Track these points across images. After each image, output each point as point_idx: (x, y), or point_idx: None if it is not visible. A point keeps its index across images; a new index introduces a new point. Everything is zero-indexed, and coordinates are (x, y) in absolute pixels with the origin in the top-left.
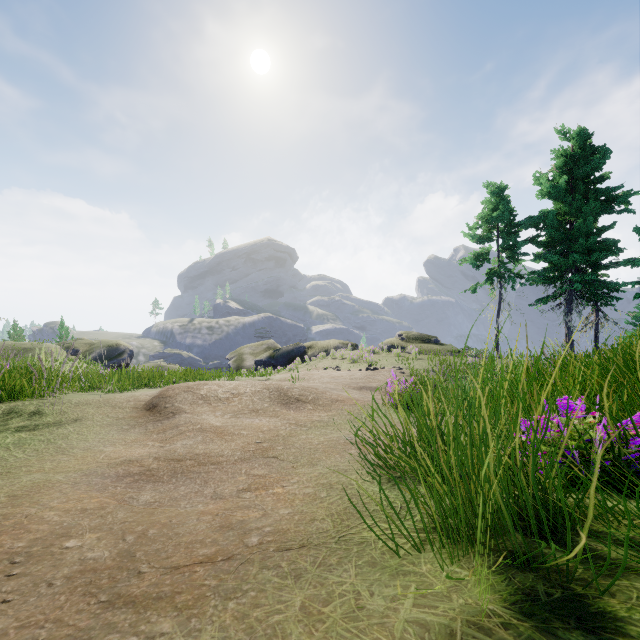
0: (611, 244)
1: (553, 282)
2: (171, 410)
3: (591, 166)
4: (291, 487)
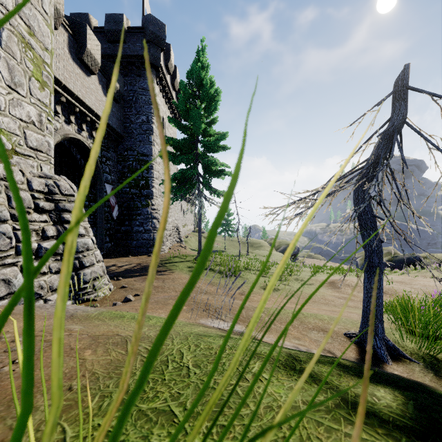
0: None
1: None
2: (337, 287)
3: None
4: None
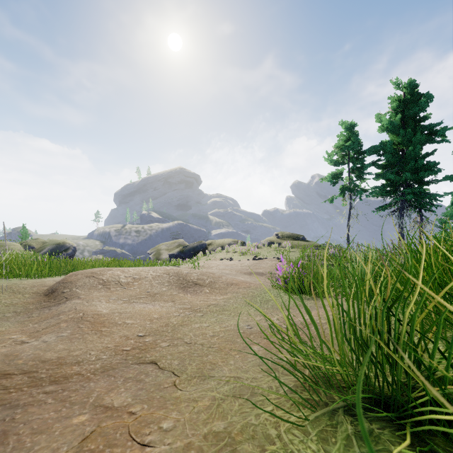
0: (433, 165)
1: (390, 194)
2: (66, 295)
3: (418, 108)
4: (158, 448)
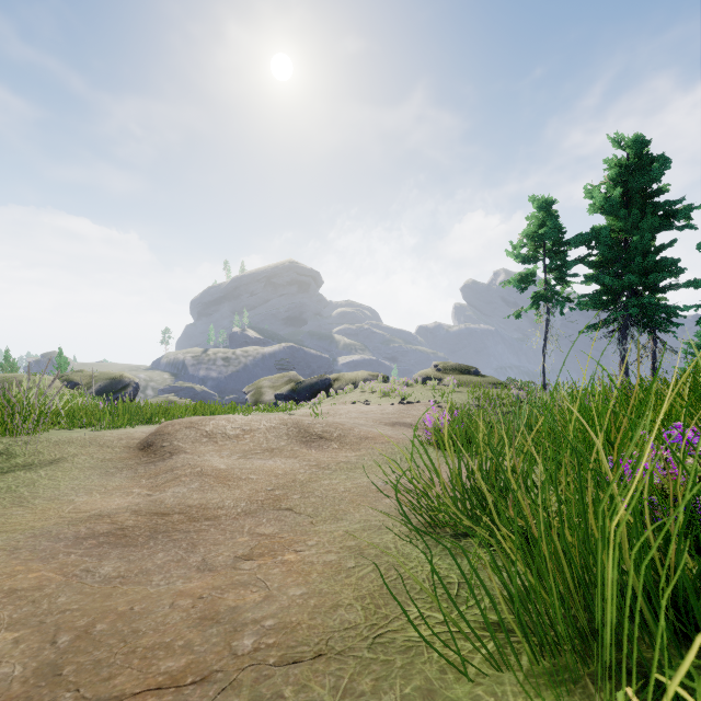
0: (671, 264)
1: (606, 306)
2: (168, 450)
3: (648, 177)
4: (307, 552)
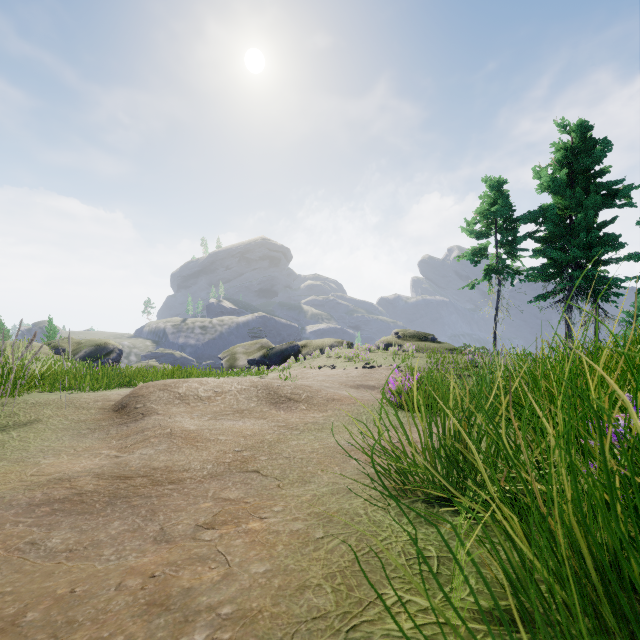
0: (612, 239)
1: (553, 278)
2: (141, 411)
3: (592, 159)
4: (273, 519)
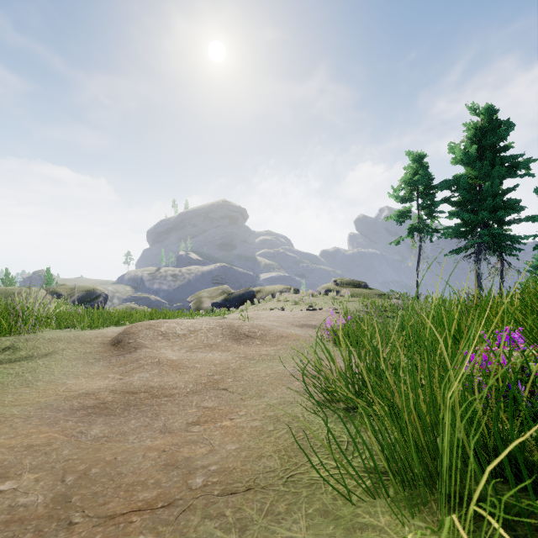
0: (514, 203)
1: (465, 236)
2: (133, 345)
3: (497, 137)
4: (239, 420)
